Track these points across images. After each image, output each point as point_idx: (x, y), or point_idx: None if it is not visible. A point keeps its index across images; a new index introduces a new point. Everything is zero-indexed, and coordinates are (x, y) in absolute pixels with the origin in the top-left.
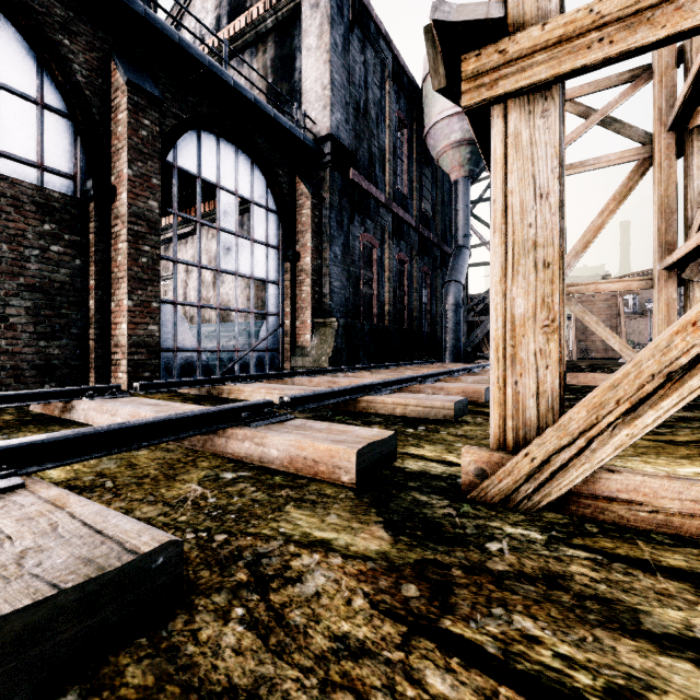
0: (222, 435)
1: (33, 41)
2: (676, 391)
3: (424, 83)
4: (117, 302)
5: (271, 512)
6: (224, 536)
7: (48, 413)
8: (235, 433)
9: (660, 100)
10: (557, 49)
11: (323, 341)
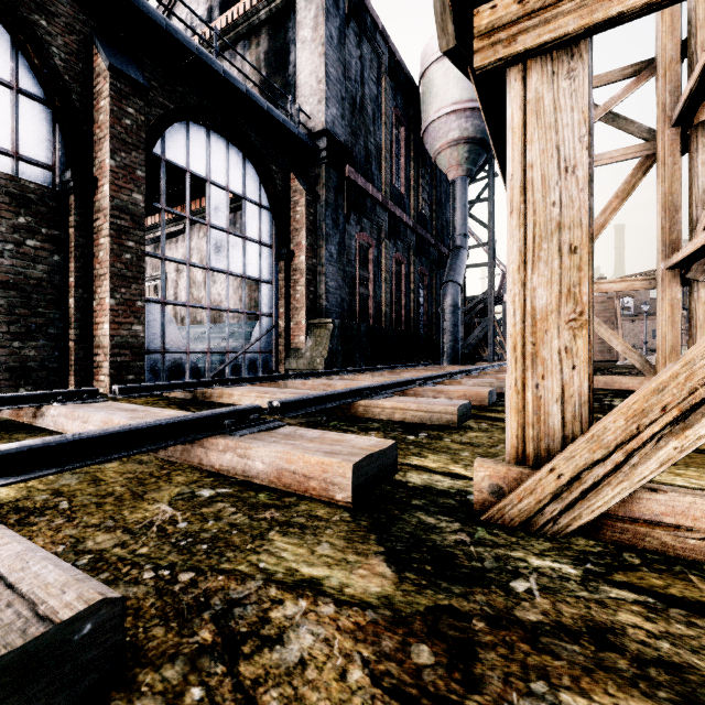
0: (201, 445)
1: (6, 20)
2: None
3: (422, 80)
4: (99, 300)
5: (251, 540)
6: (191, 575)
7: (17, 420)
8: (216, 443)
9: (664, 94)
10: None
11: (318, 343)
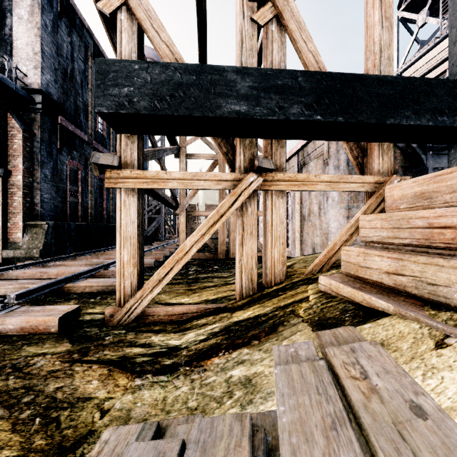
0: None
1: None
2: (161, 284)
3: None
4: None
5: (16, 351)
6: None
7: None
8: None
9: None
10: (135, 180)
11: (34, 238)
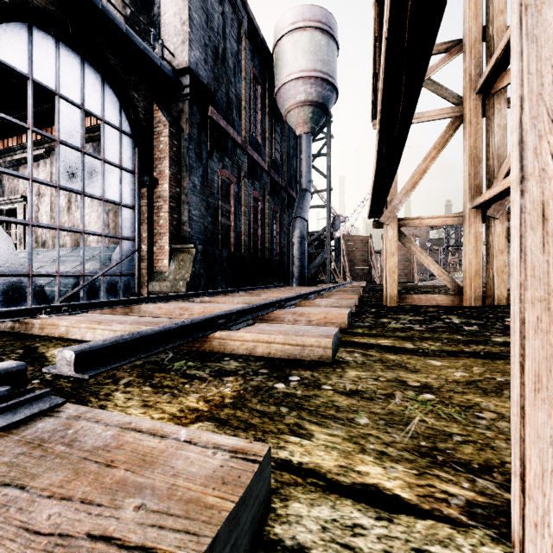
0: None
1: None
2: None
3: (275, 49)
4: None
5: None
6: None
7: None
8: None
9: (470, 67)
10: None
11: (181, 266)
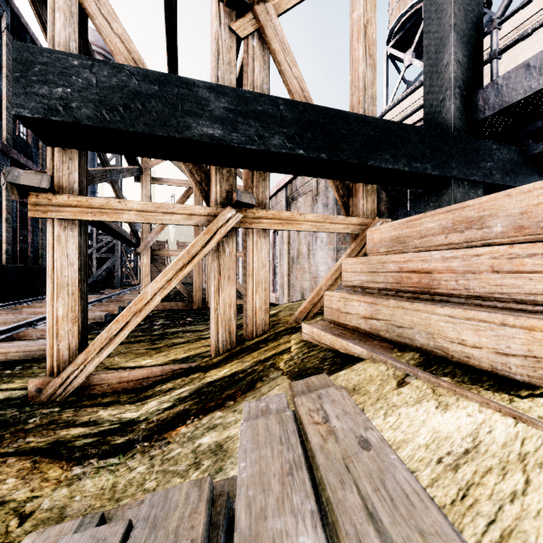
0: None
1: None
2: (113, 343)
3: None
4: None
5: None
6: None
7: None
8: None
9: None
10: (75, 209)
11: None
